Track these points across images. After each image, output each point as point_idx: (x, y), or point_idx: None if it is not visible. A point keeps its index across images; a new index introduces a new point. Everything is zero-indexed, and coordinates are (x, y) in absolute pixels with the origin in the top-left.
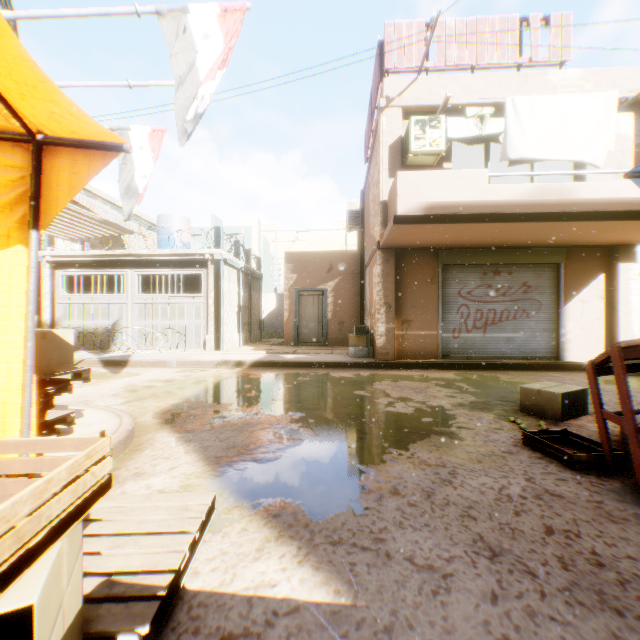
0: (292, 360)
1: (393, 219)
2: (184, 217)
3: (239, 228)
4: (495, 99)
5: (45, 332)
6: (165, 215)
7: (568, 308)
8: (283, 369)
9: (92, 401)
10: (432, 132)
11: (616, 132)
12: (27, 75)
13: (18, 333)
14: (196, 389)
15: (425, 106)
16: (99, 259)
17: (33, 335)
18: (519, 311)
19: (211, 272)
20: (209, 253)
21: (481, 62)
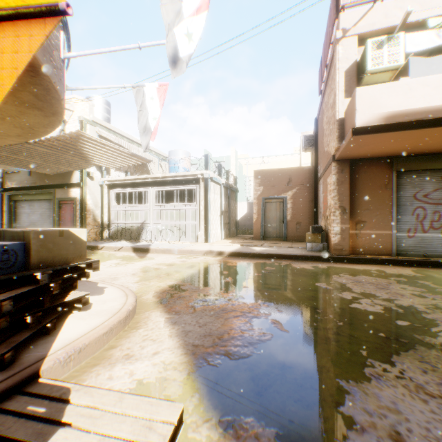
0: (260, 252)
1: (351, 131)
2: (185, 151)
3: (222, 157)
4: None
5: (62, 231)
6: (173, 151)
7: None
8: (253, 259)
9: (118, 278)
10: (389, 50)
11: None
12: None
13: None
14: (188, 273)
15: (380, 29)
16: (133, 181)
17: None
18: None
19: (202, 187)
20: (200, 174)
21: None
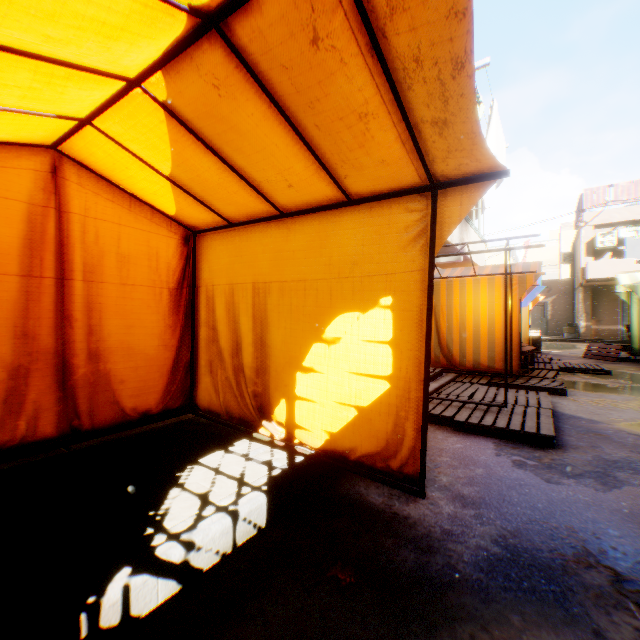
0: None
1: (584, 280)
2: None
3: None
4: None
5: None
6: None
7: None
8: None
9: None
10: (607, 238)
11: None
12: None
13: None
14: None
15: (605, 223)
16: None
17: None
18: None
19: None
20: None
21: (639, 199)
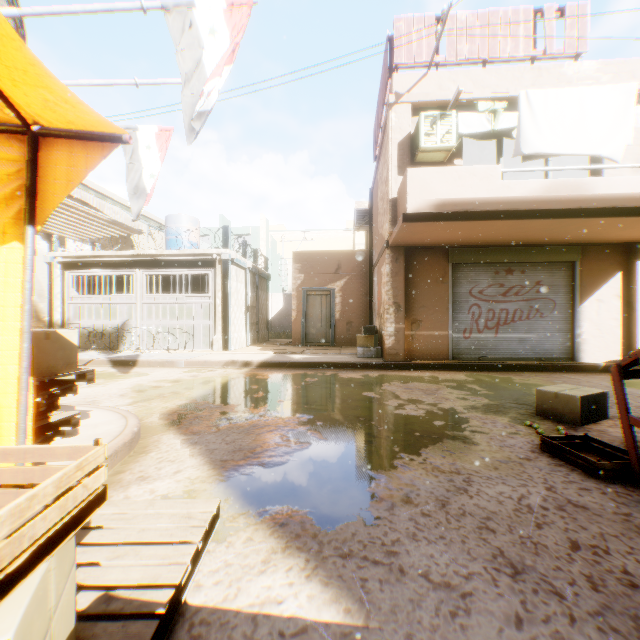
0: (300, 360)
1: (403, 217)
2: (192, 217)
3: (247, 228)
4: (508, 93)
5: (49, 332)
6: (173, 215)
7: (584, 308)
8: (291, 369)
9: (99, 401)
10: (443, 128)
11: (635, 125)
12: (16, 57)
13: (14, 334)
14: (203, 390)
15: (435, 101)
16: (108, 259)
17: (29, 336)
18: (532, 311)
19: (219, 272)
20: (217, 253)
21: (493, 55)
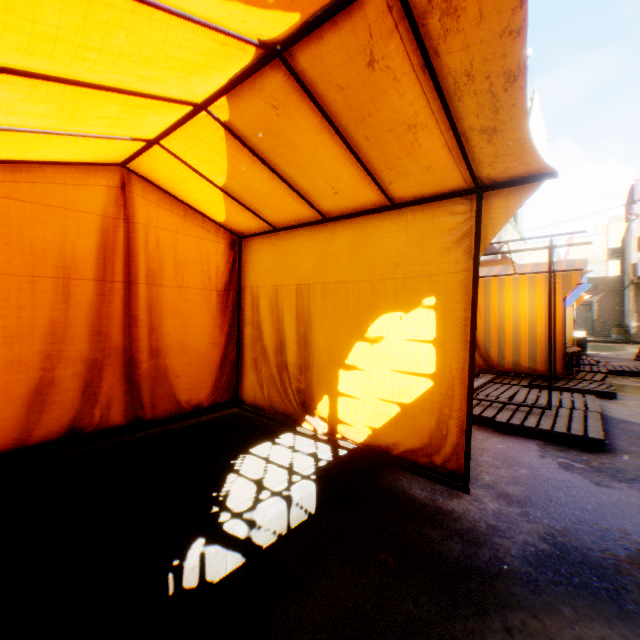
0: None
1: (635, 277)
2: None
3: None
4: None
5: None
6: None
7: None
8: None
9: None
10: None
11: None
12: None
13: None
14: None
15: None
16: None
17: None
18: None
19: None
20: None
21: None
